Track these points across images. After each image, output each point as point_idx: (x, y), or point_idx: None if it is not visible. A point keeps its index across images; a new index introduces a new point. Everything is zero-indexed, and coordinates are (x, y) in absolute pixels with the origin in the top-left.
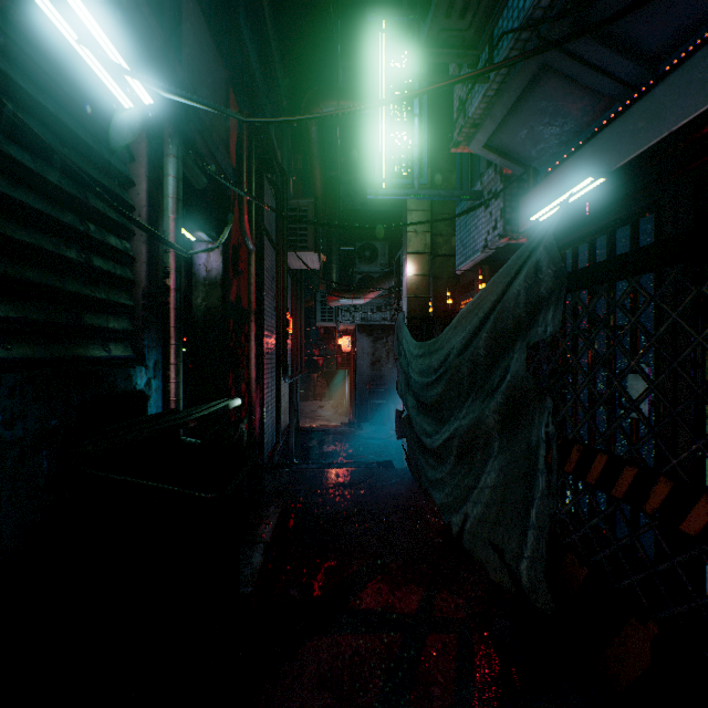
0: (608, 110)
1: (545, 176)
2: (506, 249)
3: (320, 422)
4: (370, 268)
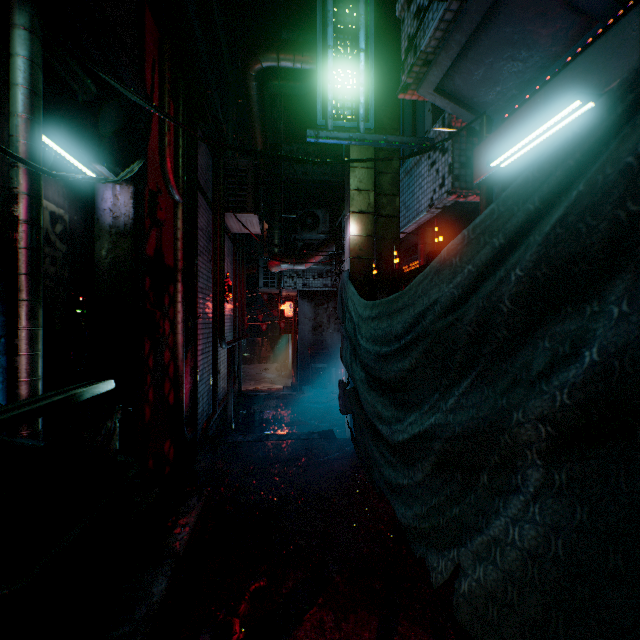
0: (584, 35)
1: (503, 122)
2: (452, 209)
3: (264, 384)
4: (311, 235)
